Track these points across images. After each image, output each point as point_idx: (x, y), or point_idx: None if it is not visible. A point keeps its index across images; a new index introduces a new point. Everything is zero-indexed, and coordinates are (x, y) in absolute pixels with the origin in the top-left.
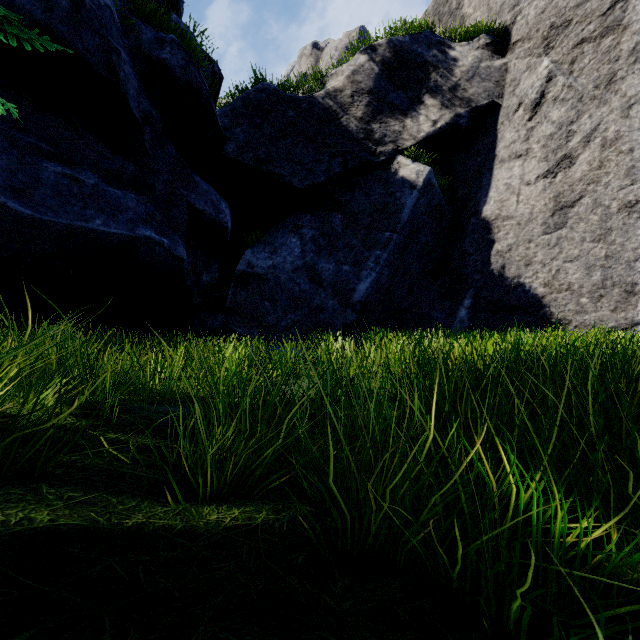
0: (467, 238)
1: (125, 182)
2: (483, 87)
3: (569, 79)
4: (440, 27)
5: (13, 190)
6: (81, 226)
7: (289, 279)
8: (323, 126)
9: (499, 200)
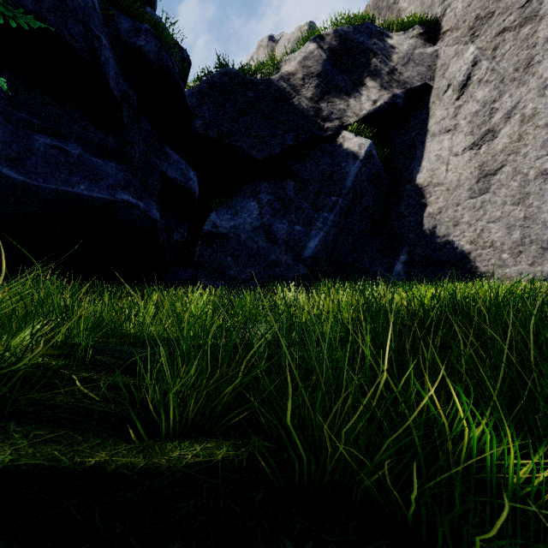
0: (403, 202)
1: (106, 153)
2: (417, 71)
3: (492, 63)
4: (379, 19)
5: (8, 159)
6: (67, 191)
7: (248, 238)
8: (278, 105)
9: (431, 169)
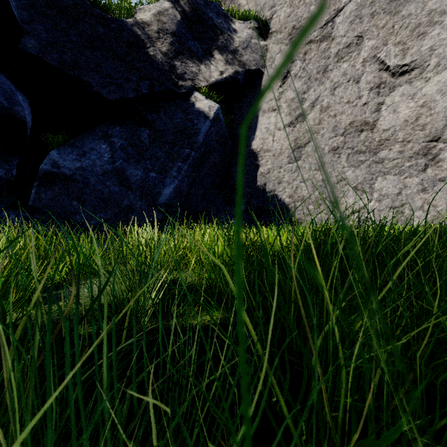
0: None
1: None
2: (253, 57)
3: (303, 64)
4: (225, 5)
5: None
6: None
7: (98, 181)
8: (132, 50)
9: (262, 138)
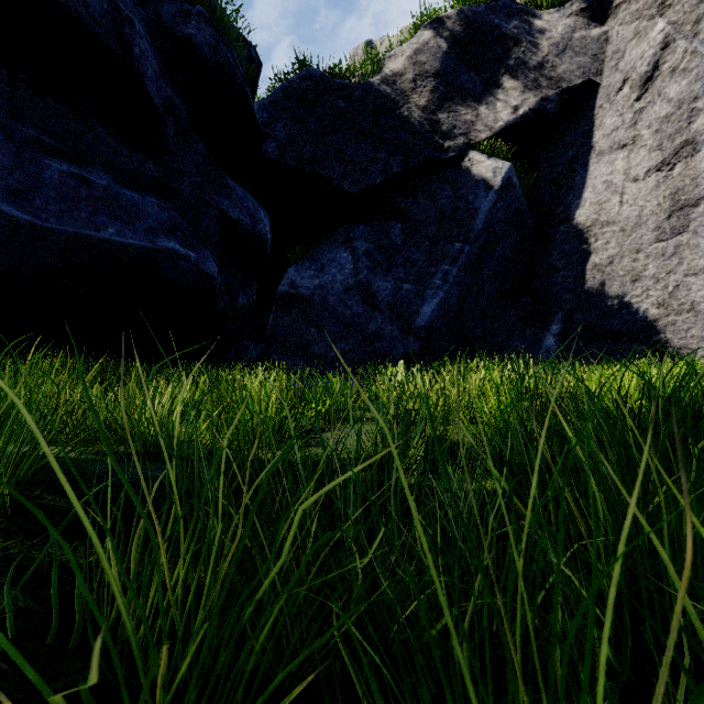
0: (555, 250)
1: (145, 185)
2: (577, 63)
3: (693, 43)
4: None
5: (8, 191)
6: (90, 235)
7: (339, 301)
8: (379, 118)
9: (596, 202)
